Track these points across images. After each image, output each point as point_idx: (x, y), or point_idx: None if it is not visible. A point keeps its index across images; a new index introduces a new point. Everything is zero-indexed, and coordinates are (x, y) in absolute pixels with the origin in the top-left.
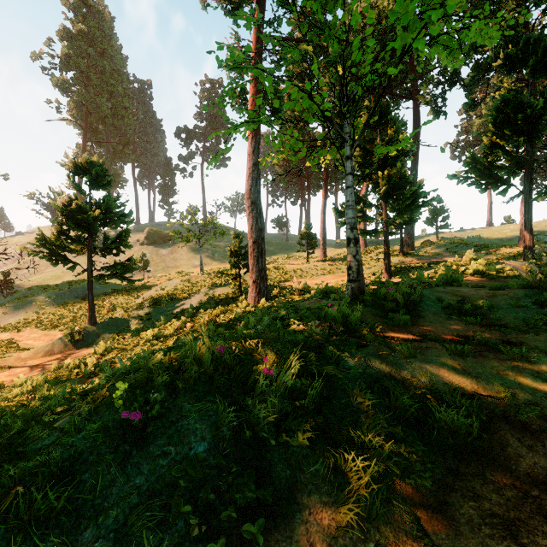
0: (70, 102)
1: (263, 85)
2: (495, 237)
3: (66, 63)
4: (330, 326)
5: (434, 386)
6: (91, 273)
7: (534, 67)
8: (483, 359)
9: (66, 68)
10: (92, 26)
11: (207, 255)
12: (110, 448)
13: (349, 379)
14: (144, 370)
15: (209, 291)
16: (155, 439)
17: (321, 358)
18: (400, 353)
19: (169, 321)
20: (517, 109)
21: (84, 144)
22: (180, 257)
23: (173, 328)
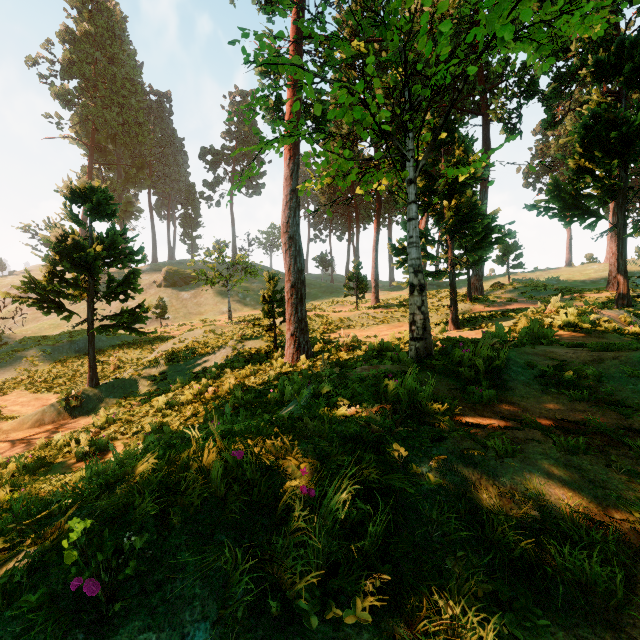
0: (73, 117)
1: (303, 89)
2: (576, 278)
3: (68, 70)
4: (393, 409)
5: (546, 505)
6: (91, 323)
7: (630, 75)
8: (604, 456)
9: (68, 76)
10: (100, 26)
11: (237, 299)
12: (52, 637)
13: (423, 494)
14: (125, 486)
15: (238, 345)
16: (127, 618)
17: (383, 460)
18: (491, 449)
19: (188, 383)
20: (610, 126)
21: (90, 166)
22: (205, 302)
23: (191, 393)
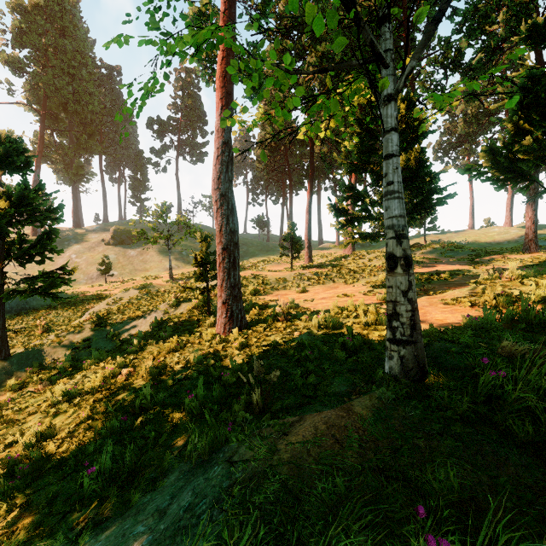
0: (25, 85)
1: None
2: (483, 240)
3: (19, 39)
4: None
5: None
6: (1, 288)
7: None
8: None
9: (19, 45)
10: None
11: (181, 256)
12: None
13: None
14: None
15: (170, 309)
16: None
17: None
18: None
19: (105, 358)
20: None
21: (41, 131)
22: (151, 259)
23: (103, 373)
